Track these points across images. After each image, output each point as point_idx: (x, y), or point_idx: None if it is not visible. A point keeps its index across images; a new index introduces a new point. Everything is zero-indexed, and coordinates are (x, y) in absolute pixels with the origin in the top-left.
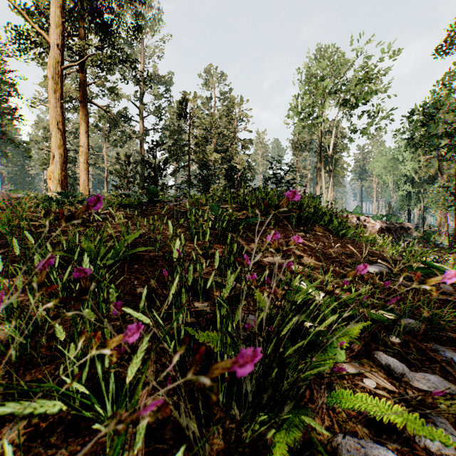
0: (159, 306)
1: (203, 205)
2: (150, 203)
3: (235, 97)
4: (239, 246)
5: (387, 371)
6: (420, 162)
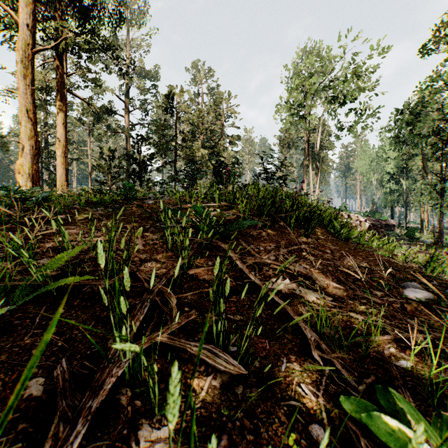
0: None
1: (187, 203)
2: (126, 200)
3: (223, 93)
4: (229, 261)
5: None
6: (403, 161)
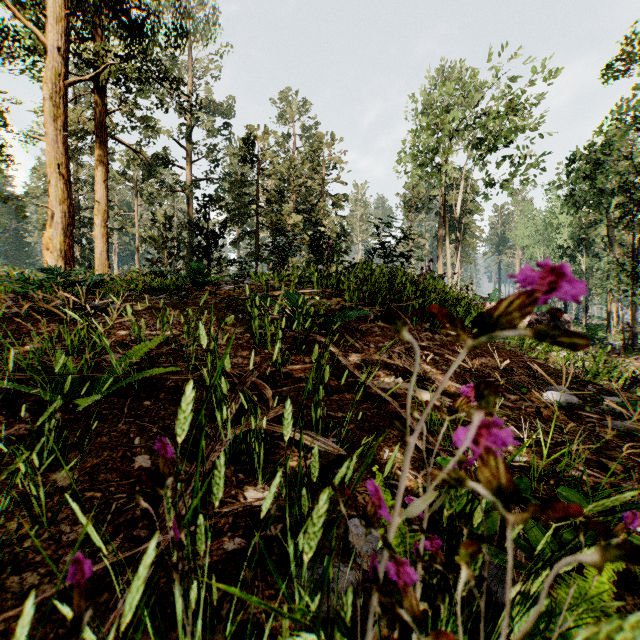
0: None
1: (275, 289)
2: (194, 286)
3: (323, 135)
4: (331, 359)
5: None
6: (582, 229)
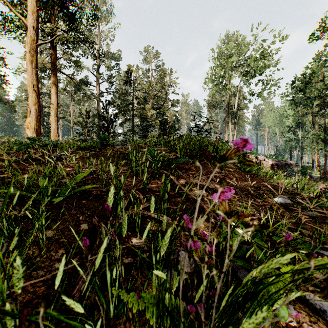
0: (98, 245)
1: (142, 148)
2: (102, 146)
3: (166, 69)
4: (170, 182)
5: (323, 317)
6: (299, 117)
